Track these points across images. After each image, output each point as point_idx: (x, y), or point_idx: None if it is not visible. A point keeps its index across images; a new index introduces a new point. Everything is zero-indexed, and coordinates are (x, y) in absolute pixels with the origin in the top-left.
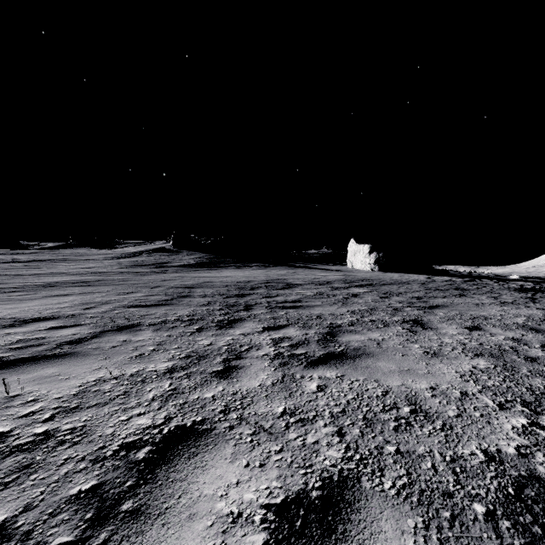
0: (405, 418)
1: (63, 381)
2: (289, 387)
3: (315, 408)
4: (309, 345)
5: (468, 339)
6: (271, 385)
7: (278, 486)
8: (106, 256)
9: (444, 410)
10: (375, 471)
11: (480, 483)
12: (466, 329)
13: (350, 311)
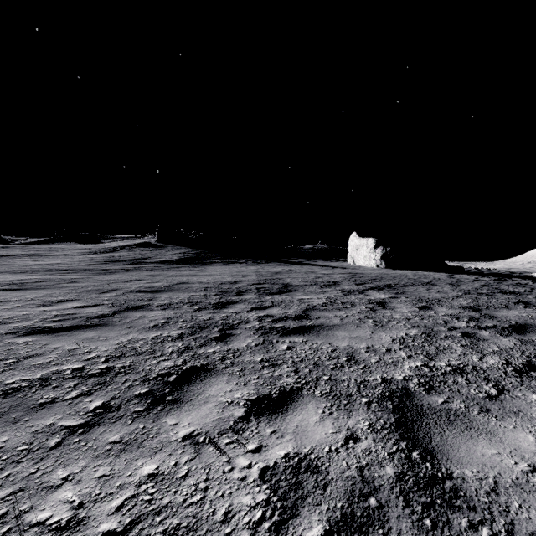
0: None
1: None
2: None
3: None
4: (393, 535)
5: None
6: None
7: None
8: (82, 251)
9: None
10: None
11: None
12: None
13: (397, 340)
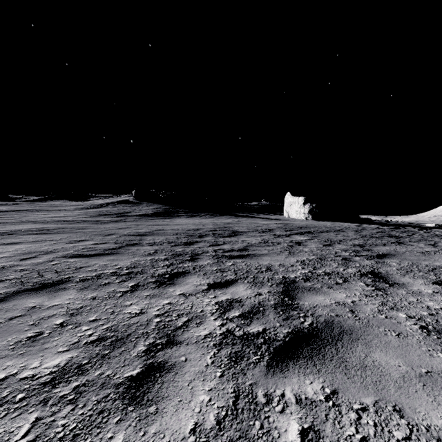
0: None
1: None
2: (248, 439)
3: None
4: (266, 314)
5: None
6: (214, 428)
7: None
8: (76, 207)
9: None
10: None
11: None
12: (436, 285)
13: (299, 261)
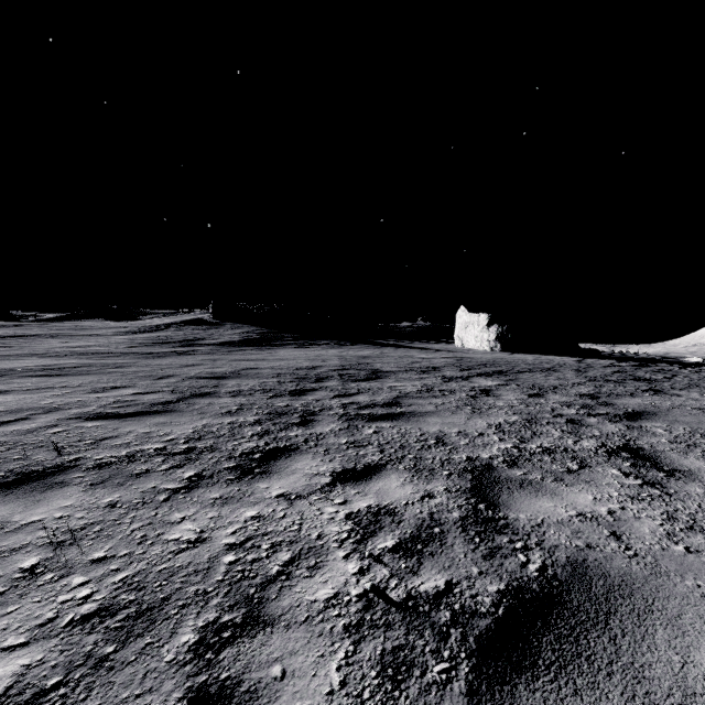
0: None
1: None
2: None
3: None
4: (447, 545)
5: None
6: None
7: None
8: (117, 330)
9: None
10: None
11: None
12: None
13: (493, 425)
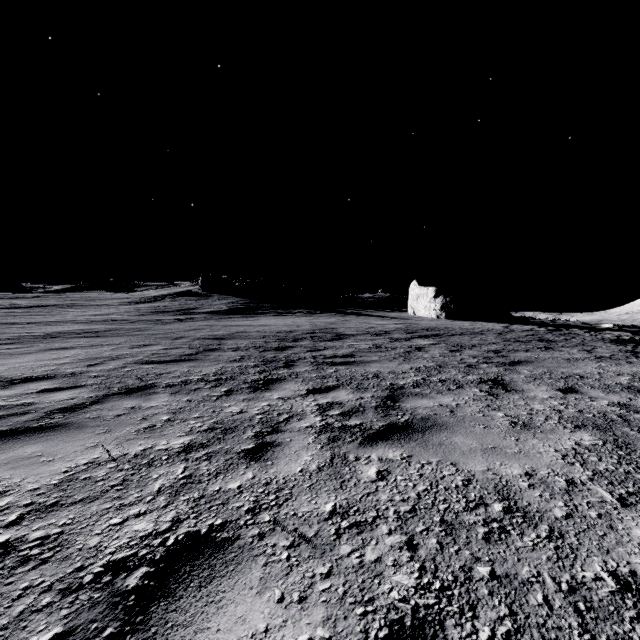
0: (498, 521)
1: (45, 464)
2: (339, 474)
3: (375, 505)
4: (365, 413)
5: (564, 405)
6: (316, 470)
7: (324, 637)
8: (121, 301)
9: (549, 507)
10: (465, 609)
11: (617, 629)
12: (558, 391)
13: (414, 368)
